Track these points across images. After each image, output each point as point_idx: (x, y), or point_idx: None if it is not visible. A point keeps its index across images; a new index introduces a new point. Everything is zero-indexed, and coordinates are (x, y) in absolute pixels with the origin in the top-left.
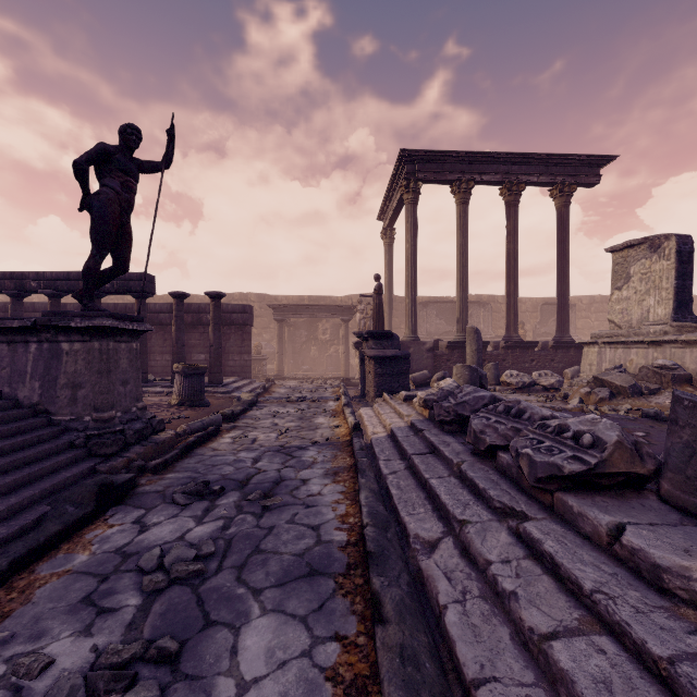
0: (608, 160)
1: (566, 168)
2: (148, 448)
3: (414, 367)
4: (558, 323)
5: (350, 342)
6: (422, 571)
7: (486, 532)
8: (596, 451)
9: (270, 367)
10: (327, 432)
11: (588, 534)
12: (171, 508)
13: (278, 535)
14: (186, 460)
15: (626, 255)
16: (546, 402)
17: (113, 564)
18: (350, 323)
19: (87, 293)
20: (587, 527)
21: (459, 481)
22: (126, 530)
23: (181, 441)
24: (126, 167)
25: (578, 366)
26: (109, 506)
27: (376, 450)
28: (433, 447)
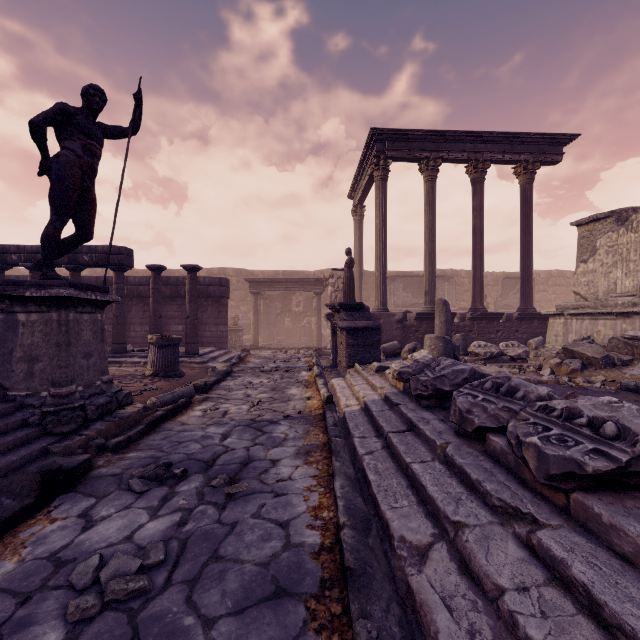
0: (570, 139)
1: (530, 146)
2: (111, 424)
3: (384, 338)
4: (522, 296)
5: (322, 314)
6: (412, 591)
7: (488, 540)
8: (624, 444)
9: (247, 337)
10: (299, 405)
11: (628, 554)
12: (125, 496)
13: (241, 534)
14: (152, 436)
15: (592, 228)
16: (519, 373)
17: (42, 577)
18: (322, 296)
19: (46, 261)
20: (626, 546)
21: (445, 468)
22: (68, 527)
23: (149, 415)
24: (88, 129)
25: (542, 337)
26: (56, 495)
27: (350, 425)
28: (412, 424)
